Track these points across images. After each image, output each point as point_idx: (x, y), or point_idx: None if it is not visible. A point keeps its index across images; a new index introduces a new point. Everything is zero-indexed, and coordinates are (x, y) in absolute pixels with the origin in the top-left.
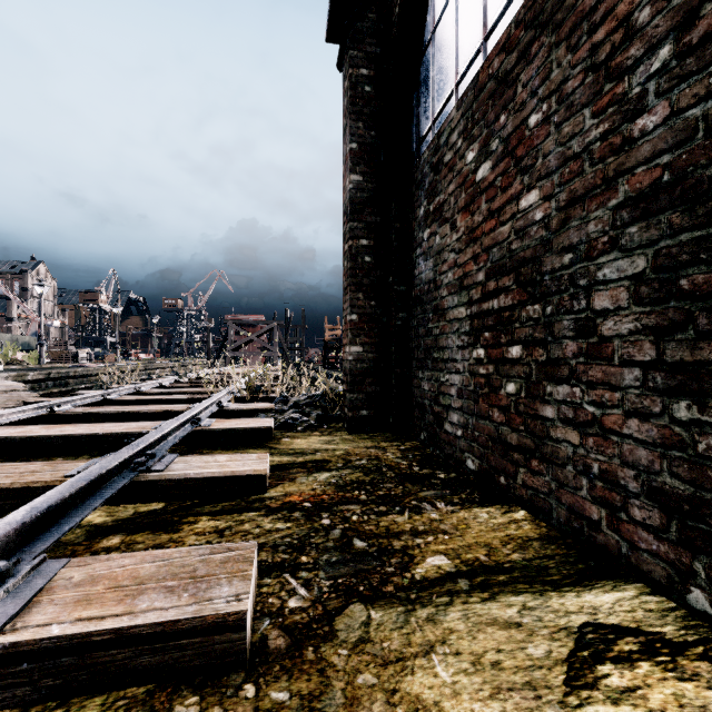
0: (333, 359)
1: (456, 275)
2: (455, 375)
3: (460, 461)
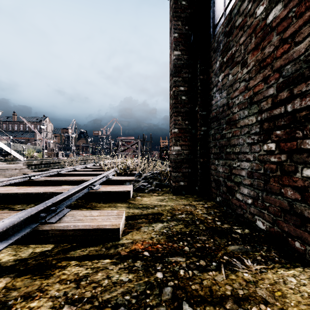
0: (164, 156)
1: (246, 96)
2: (245, 162)
3: (250, 220)
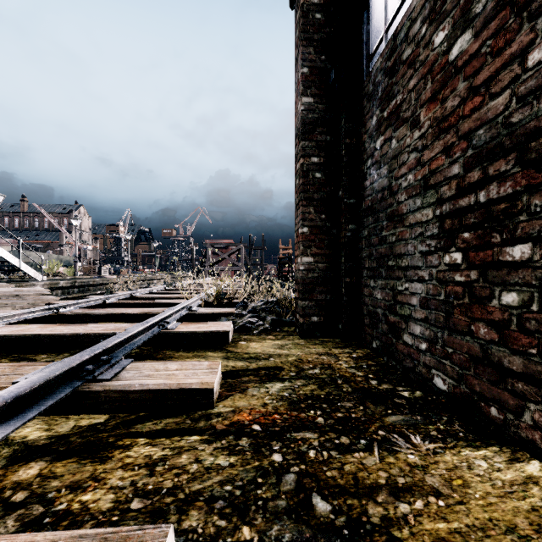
0: (285, 273)
1: (419, 175)
2: (417, 283)
3: (424, 377)
